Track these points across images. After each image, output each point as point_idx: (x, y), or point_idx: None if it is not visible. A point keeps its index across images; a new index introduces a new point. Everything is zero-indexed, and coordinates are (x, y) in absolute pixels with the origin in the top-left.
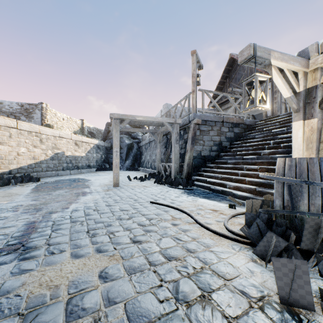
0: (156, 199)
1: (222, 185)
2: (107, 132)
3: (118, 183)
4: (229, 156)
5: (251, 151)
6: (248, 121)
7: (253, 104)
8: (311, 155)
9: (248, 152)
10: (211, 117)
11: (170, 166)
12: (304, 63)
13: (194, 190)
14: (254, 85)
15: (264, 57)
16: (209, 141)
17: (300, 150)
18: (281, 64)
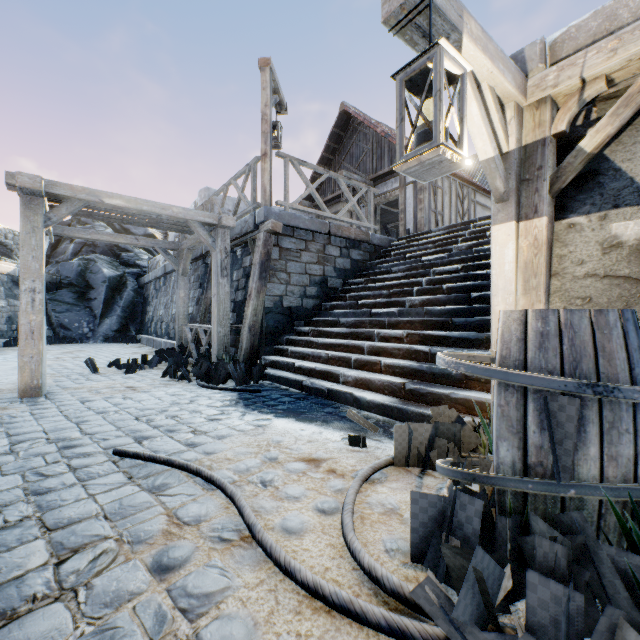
0: (145, 436)
1: (330, 377)
2: (51, 247)
3: (40, 385)
4: (343, 309)
5: (385, 298)
6: (377, 238)
7: (428, 143)
8: (536, 306)
9: (380, 301)
10: (305, 220)
11: (209, 331)
12: (520, 81)
13: (263, 392)
14: (433, 78)
15: (450, 18)
16: (301, 274)
17: (510, 294)
18: (482, 64)
